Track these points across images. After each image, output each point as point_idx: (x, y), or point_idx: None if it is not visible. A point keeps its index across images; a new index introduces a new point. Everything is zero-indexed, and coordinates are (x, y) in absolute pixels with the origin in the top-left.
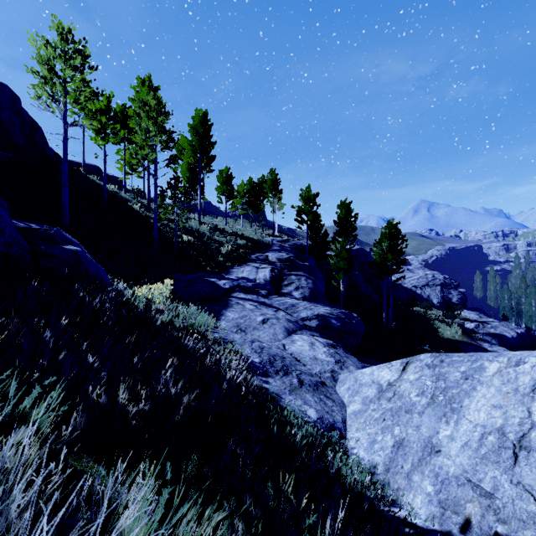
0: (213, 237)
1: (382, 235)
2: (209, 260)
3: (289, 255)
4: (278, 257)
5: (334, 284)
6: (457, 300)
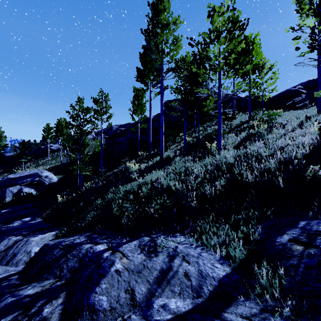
0: None
1: None
2: None
3: None
4: None
5: None
6: None
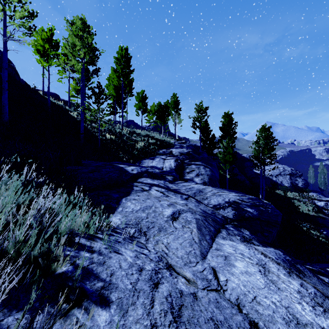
0: (131, 137)
1: (259, 135)
2: (126, 153)
3: (188, 150)
4: (180, 151)
5: (221, 173)
6: (302, 185)
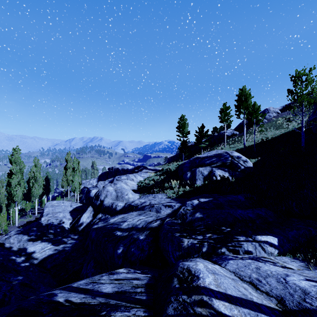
0: None
1: None
2: None
3: None
4: None
5: None
6: None
